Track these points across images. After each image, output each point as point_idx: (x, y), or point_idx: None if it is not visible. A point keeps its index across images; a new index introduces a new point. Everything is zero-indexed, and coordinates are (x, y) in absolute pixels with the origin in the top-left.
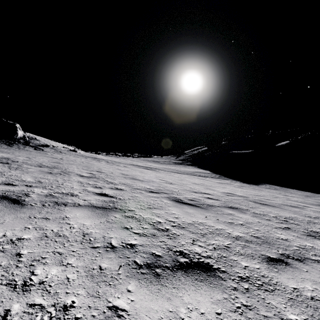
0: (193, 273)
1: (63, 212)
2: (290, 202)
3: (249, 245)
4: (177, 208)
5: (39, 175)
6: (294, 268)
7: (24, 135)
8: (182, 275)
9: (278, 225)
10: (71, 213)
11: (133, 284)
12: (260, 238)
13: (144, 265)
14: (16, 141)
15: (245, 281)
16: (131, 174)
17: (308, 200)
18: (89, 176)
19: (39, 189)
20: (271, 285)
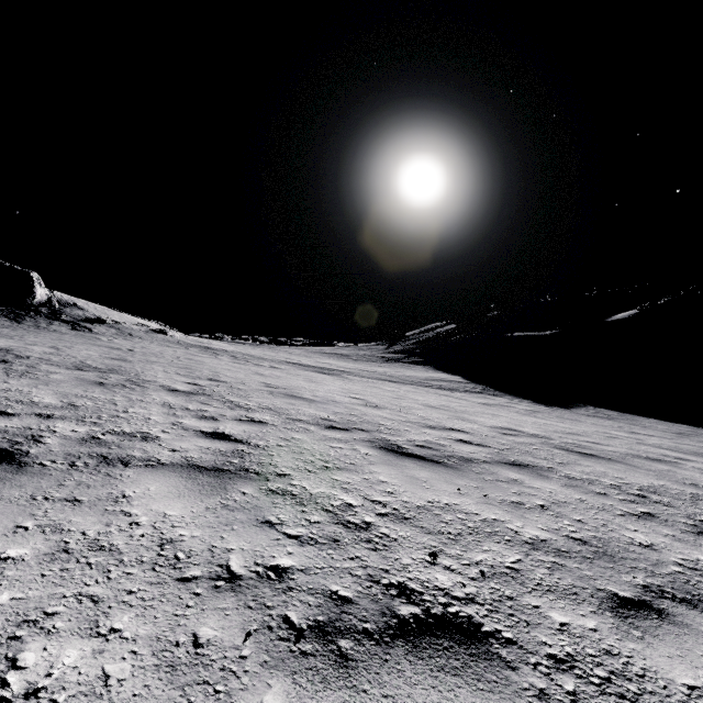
0: (433, 648)
1: (118, 483)
2: (646, 450)
3: (565, 564)
4: (391, 467)
5: (74, 389)
6: (680, 626)
7: (49, 297)
8: (405, 655)
9: (627, 508)
10: (137, 484)
11: (278, 688)
12: (588, 543)
13: (310, 629)
14: (32, 311)
15: (565, 669)
16: (287, 385)
17: (685, 444)
18: (189, 390)
19: (69, 425)
20: (632, 680)
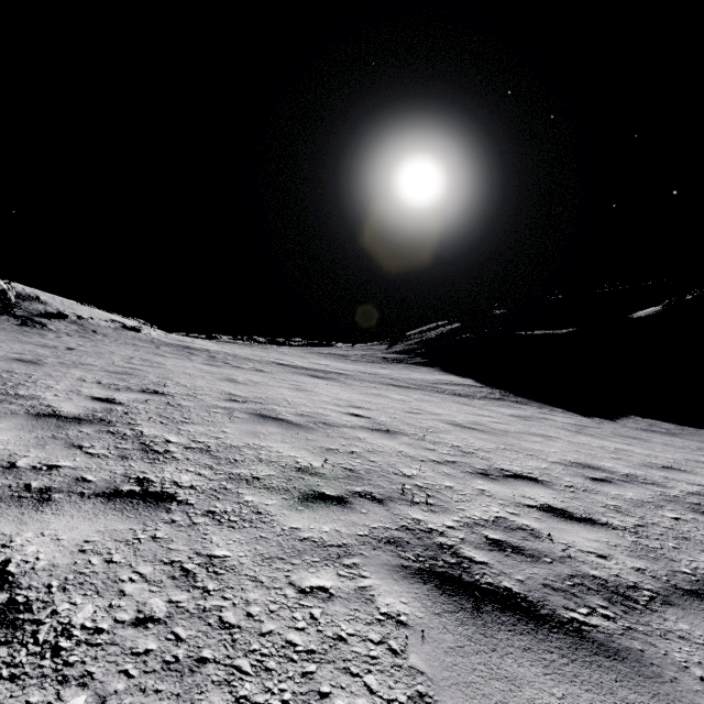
0: None
1: None
2: None
3: None
4: None
5: None
6: None
7: (3, 288)
8: None
9: None
10: None
11: None
12: None
13: None
14: None
15: None
16: (262, 396)
17: None
18: (79, 413)
19: None
20: None
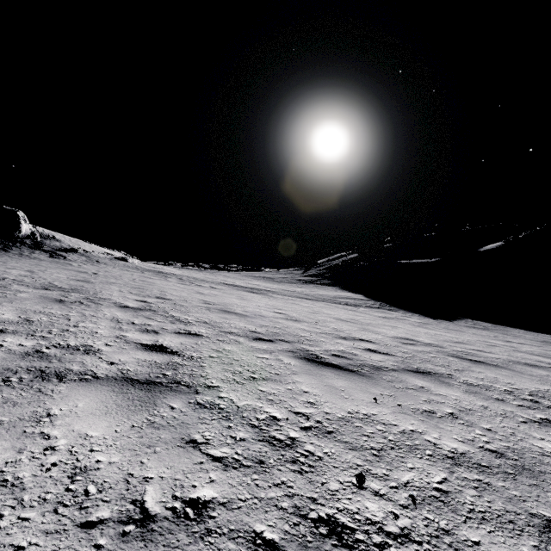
0: None
1: (47, 400)
2: (522, 356)
3: (490, 482)
4: (312, 377)
5: (35, 306)
6: None
7: (32, 231)
8: None
9: (526, 415)
10: (65, 401)
11: None
12: (504, 455)
13: None
14: (18, 242)
15: None
16: (222, 302)
17: None
18: (138, 307)
19: (18, 339)
20: None
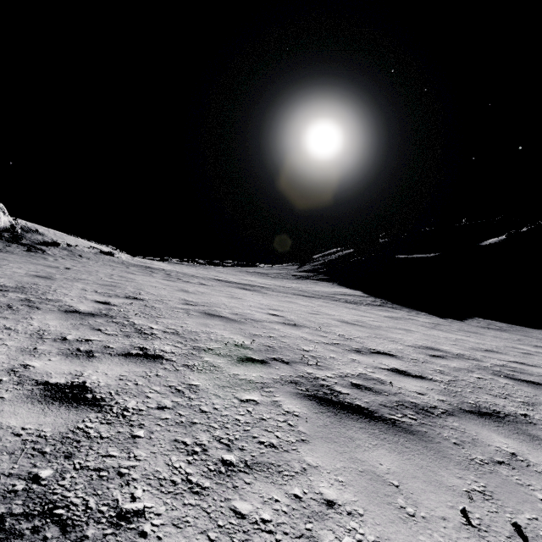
0: None
1: None
2: None
3: None
4: (333, 447)
5: None
6: None
7: (12, 224)
8: None
9: None
10: None
11: None
12: None
13: None
14: None
15: None
16: (207, 301)
17: None
18: (91, 311)
19: None
20: None
